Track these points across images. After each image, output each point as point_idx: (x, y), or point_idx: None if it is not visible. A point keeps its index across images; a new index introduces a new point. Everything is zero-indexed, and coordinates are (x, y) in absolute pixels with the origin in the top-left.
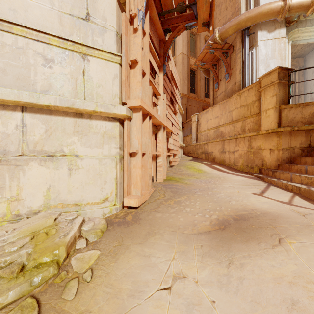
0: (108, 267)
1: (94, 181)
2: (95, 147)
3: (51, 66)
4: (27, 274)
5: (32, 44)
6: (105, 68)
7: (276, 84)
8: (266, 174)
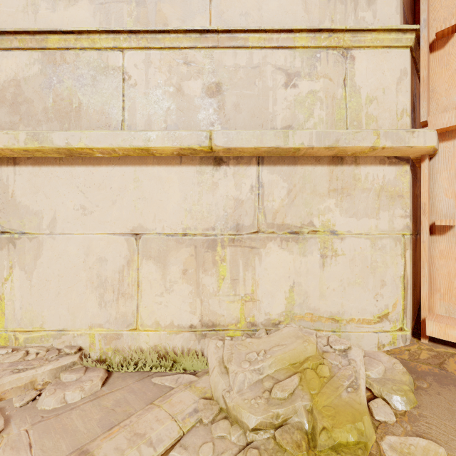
0: None
1: (363, 279)
2: (364, 216)
3: (295, 84)
4: None
5: (270, 56)
6: (382, 63)
7: None
8: None
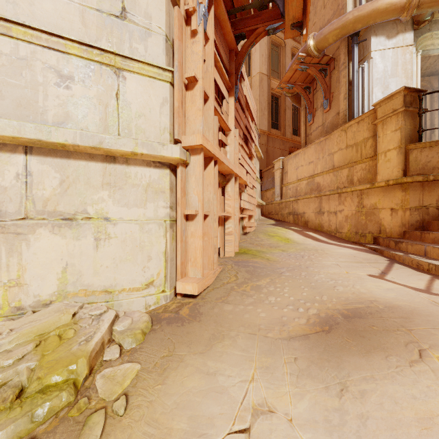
0: (152, 391)
1: (133, 256)
2: (134, 206)
3: (68, 86)
4: (27, 403)
5: (41, 53)
6: (149, 89)
7: (400, 113)
8: (386, 246)
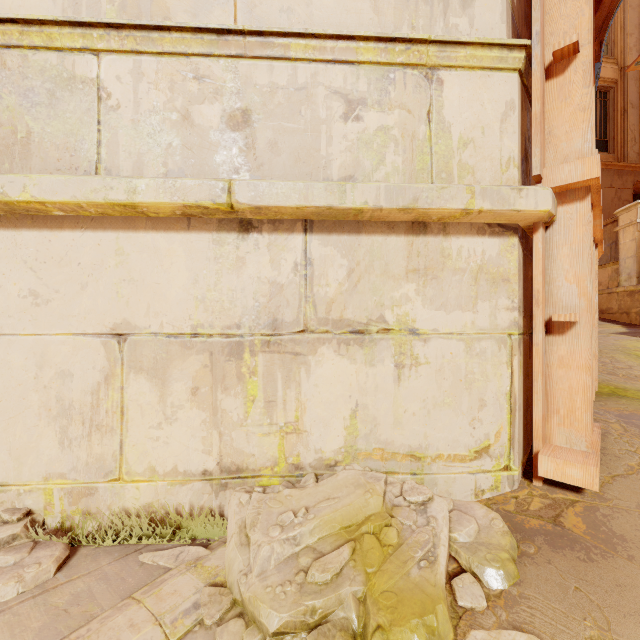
0: None
1: (455, 398)
2: (456, 308)
3: (359, 116)
4: None
5: (323, 73)
6: (482, 92)
7: None
8: None
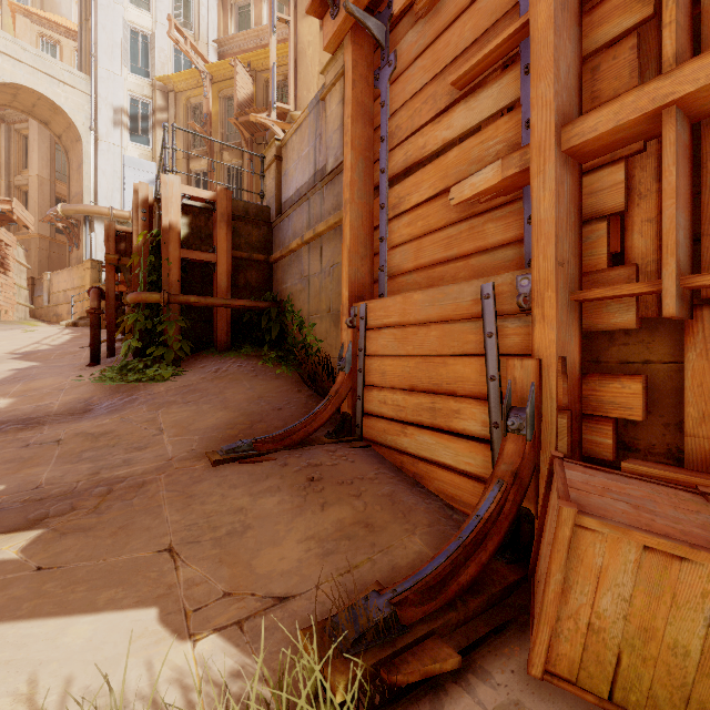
0: None
1: None
2: None
3: None
4: None
5: None
6: None
7: (91, 269)
8: None
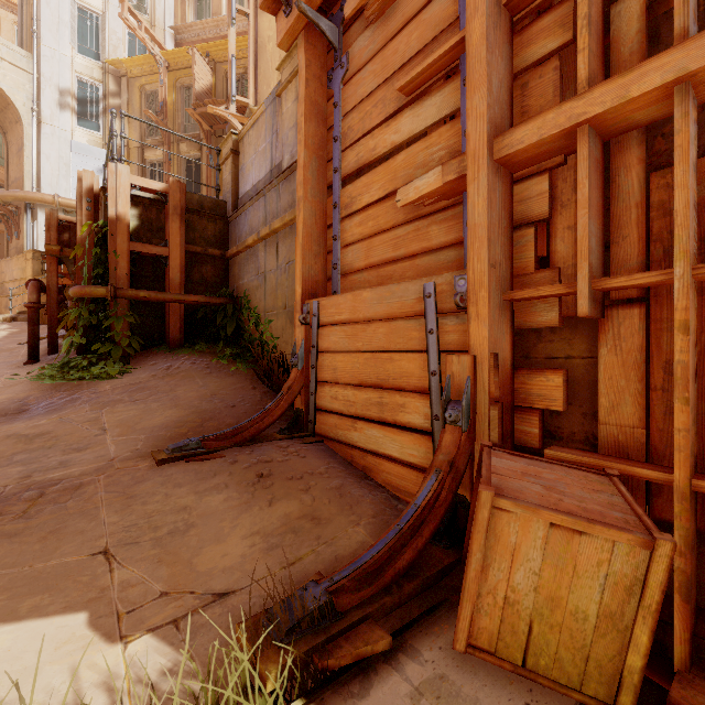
0: None
1: None
2: None
3: None
4: None
5: None
6: None
7: (32, 261)
8: None
